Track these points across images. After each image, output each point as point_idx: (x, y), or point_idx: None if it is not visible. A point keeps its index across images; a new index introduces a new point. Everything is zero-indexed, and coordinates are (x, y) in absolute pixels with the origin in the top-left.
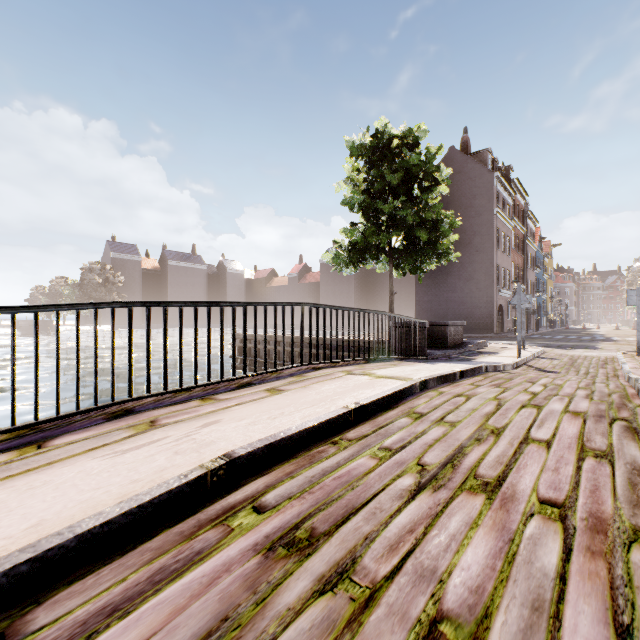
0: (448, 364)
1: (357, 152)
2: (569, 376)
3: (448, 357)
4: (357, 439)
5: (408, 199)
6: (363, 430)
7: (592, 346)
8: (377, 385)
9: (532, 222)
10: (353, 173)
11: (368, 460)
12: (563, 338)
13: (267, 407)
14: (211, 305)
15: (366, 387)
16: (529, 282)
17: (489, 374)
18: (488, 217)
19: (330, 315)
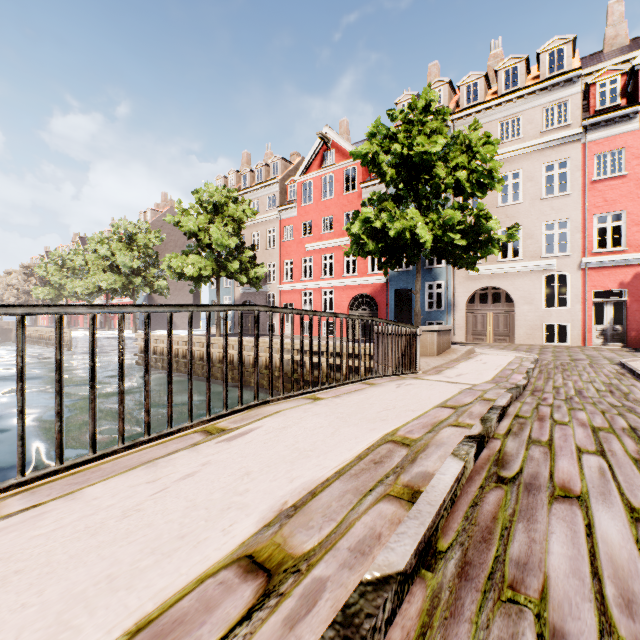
0: None
1: None
2: None
3: None
4: None
5: None
6: None
7: None
8: None
9: None
10: None
11: None
12: None
13: None
14: None
15: None
16: None
17: None
18: None
19: None
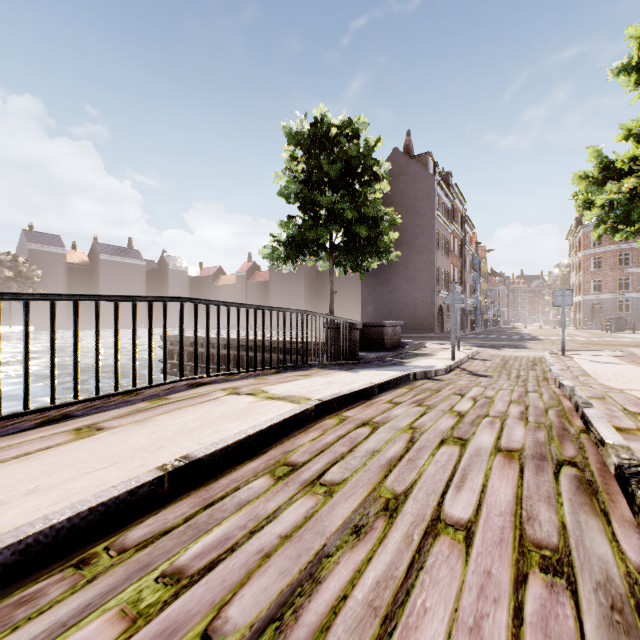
0: (373, 372)
1: (295, 140)
2: (501, 382)
3: (382, 360)
4: (139, 546)
5: (348, 193)
6: (171, 516)
7: (521, 345)
8: (254, 413)
9: (469, 227)
10: (292, 163)
11: (103, 628)
12: (496, 337)
13: (25, 472)
14: (0, 298)
15: (235, 418)
16: (467, 284)
17: (416, 384)
18: (429, 219)
19: (228, 314)
